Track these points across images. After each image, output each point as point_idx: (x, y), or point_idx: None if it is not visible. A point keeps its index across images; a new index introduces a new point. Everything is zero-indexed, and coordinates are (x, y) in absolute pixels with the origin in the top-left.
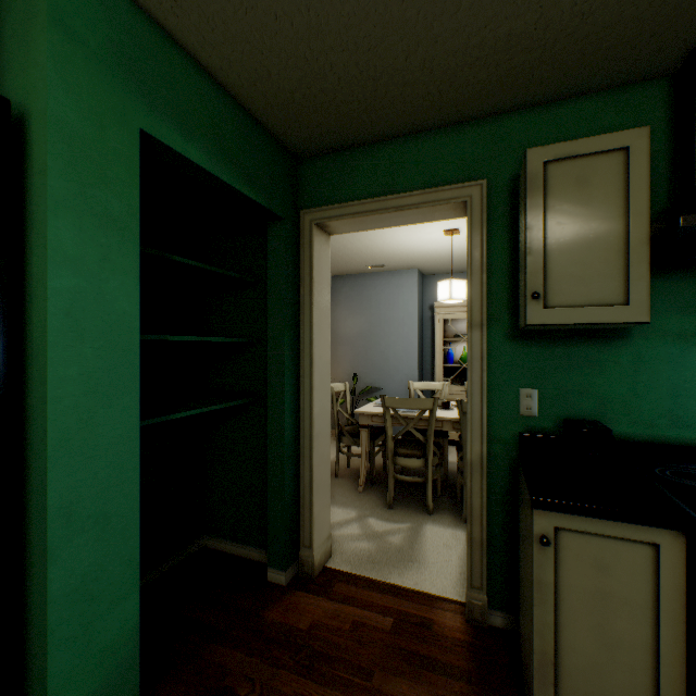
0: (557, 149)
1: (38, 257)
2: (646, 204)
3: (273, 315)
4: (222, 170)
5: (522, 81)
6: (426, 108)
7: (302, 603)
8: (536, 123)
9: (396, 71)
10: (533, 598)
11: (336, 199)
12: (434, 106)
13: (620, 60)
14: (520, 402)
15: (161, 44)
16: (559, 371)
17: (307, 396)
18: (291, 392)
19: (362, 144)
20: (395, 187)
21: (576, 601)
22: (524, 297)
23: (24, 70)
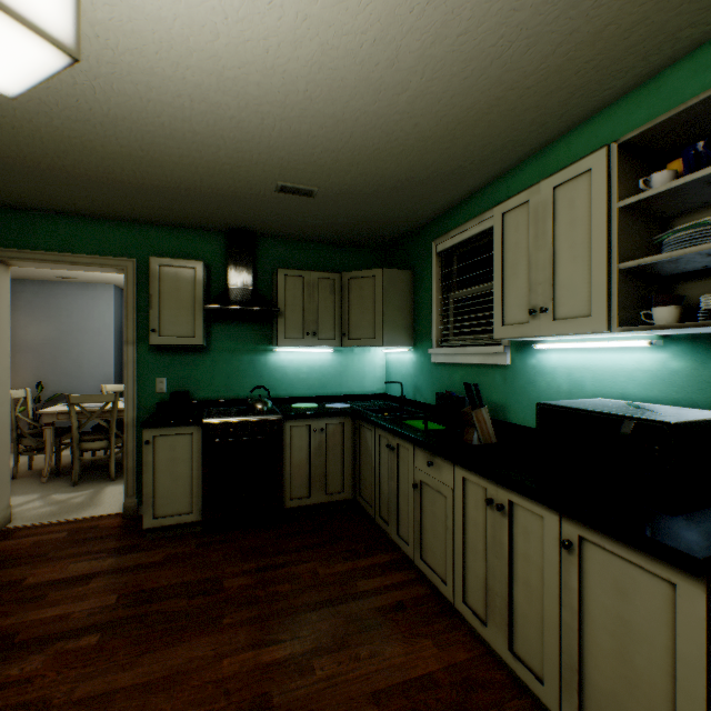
0: (166, 261)
1: None
2: (203, 295)
3: None
4: None
5: (153, 217)
6: (94, 210)
7: None
8: (167, 235)
9: (68, 194)
10: (144, 470)
11: (18, 245)
12: (100, 211)
13: (200, 223)
14: (158, 386)
15: None
16: (179, 368)
17: None
18: None
19: (44, 211)
20: (73, 248)
21: (164, 466)
22: (150, 330)
23: None
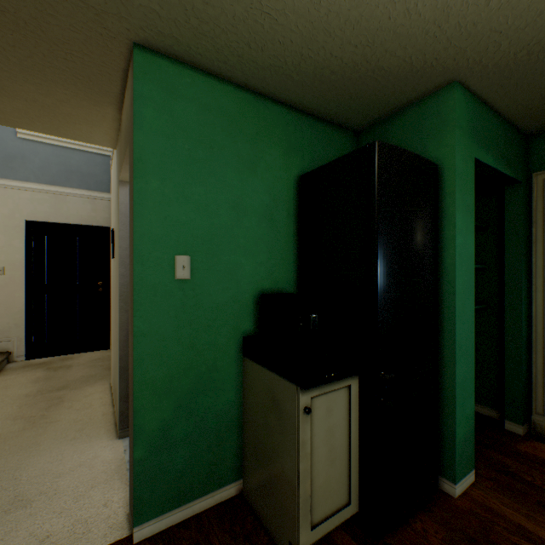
0: None
1: (447, 231)
2: None
3: (509, 249)
4: (497, 164)
5: None
6: None
7: (544, 449)
8: None
9: None
10: None
11: None
12: None
13: None
14: None
15: (479, 108)
16: None
17: (538, 306)
18: (524, 302)
19: None
20: None
21: None
22: None
23: (436, 149)
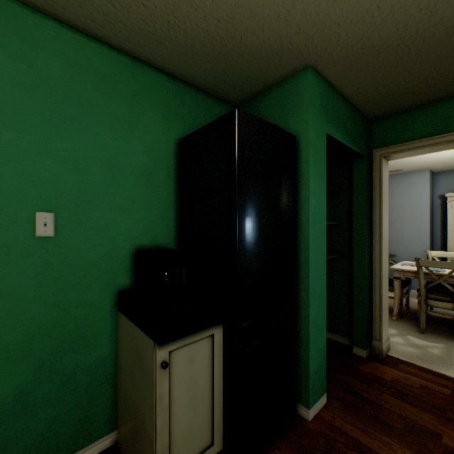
0: None
1: (303, 193)
2: None
3: (356, 210)
4: (345, 140)
5: None
6: None
7: (380, 368)
8: None
9: None
10: None
11: (398, 141)
12: None
13: None
14: None
15: (330, 93)
16: None
17: (376, 254)
18: (367, 251)
19: (420, 106)
20: (447, 128)
21: None
22: None
23: (295, 123)
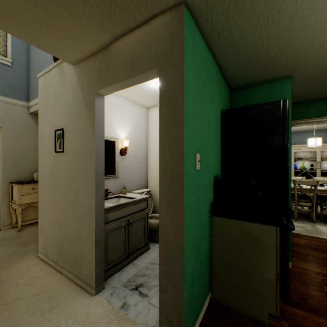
0: None
1: None
2: None
3: None
4: None
5: None
6: None
7: (295, 239)
8: None
9: None
10: None
11: (300, 117)
12: None
13: None
14: None
15: None
16: None
17: None
18: None
19: (312, 101)
20: (325, 114)
21: None
22: None
23: None
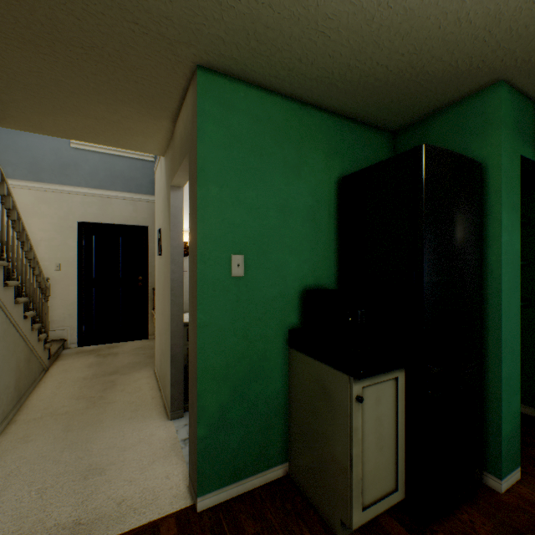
0: None
1: (492, 228)
2: None
3: None
4: None
5: None
6: None
7: None
8: None
9: None
10: None
11: None
12: None
13: None
14: None
15: (525, 105)
16: None
17: None
18: None
19: None
20: None
21: None
22: None
23: (479, 148)
